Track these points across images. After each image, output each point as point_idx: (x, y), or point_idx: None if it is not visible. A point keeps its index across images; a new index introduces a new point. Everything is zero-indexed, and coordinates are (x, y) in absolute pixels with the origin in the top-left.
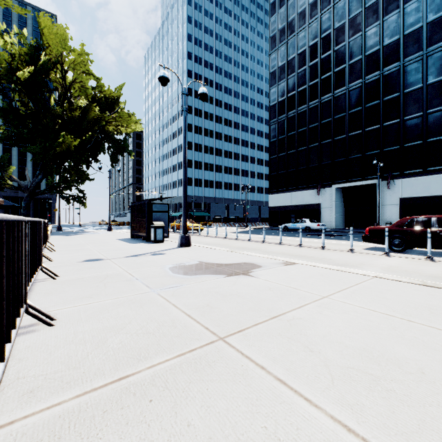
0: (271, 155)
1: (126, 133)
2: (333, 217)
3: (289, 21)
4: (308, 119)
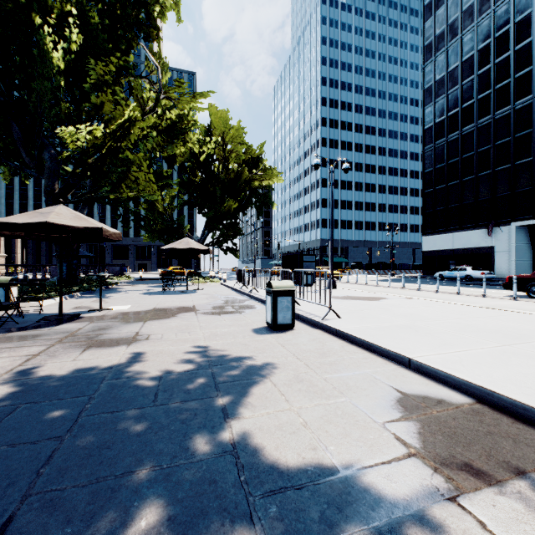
0: (425, 189)
1: (268, 187)
2: (513, 263)
3: (449, 23)
4: (476, 141)
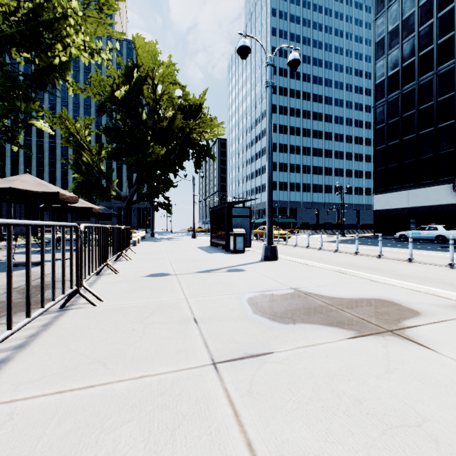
0: (376, 146)
1: (209, 138)
2: None
3: None
4: (436, 89)
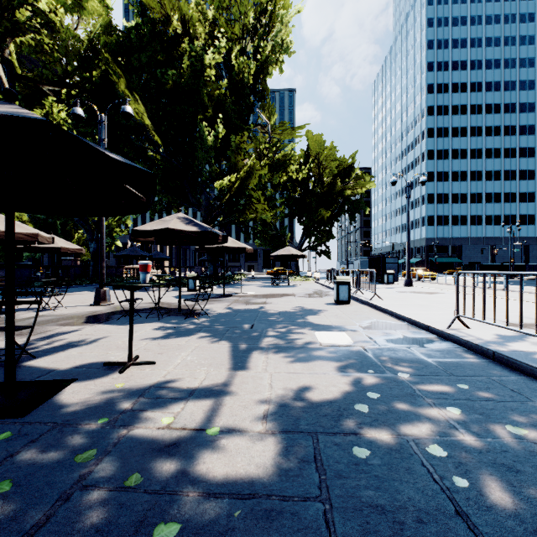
0: None
1: (360, 193)
2: None
3: None
4: None
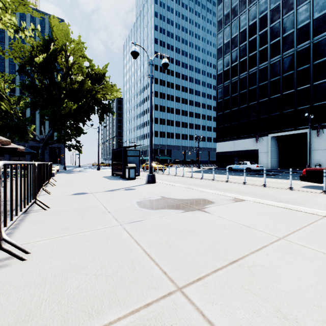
0: (218, 112)
1: (110, 99)
2: (269, 160)
3: (232, 8)
4: (248, 82)
